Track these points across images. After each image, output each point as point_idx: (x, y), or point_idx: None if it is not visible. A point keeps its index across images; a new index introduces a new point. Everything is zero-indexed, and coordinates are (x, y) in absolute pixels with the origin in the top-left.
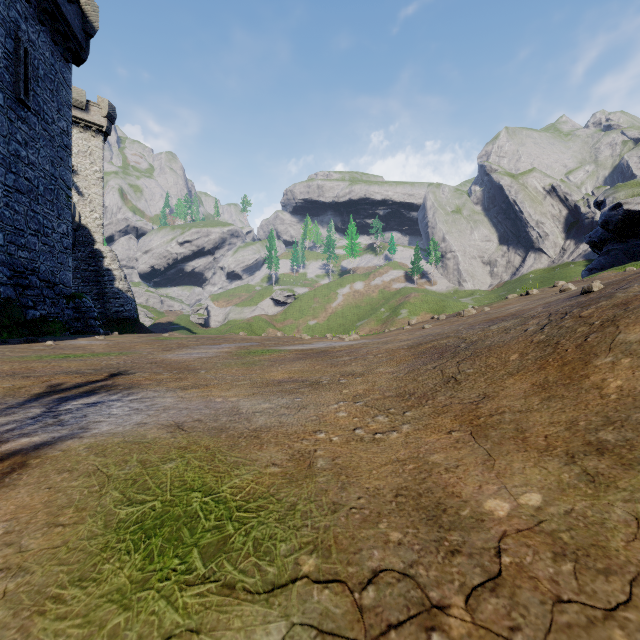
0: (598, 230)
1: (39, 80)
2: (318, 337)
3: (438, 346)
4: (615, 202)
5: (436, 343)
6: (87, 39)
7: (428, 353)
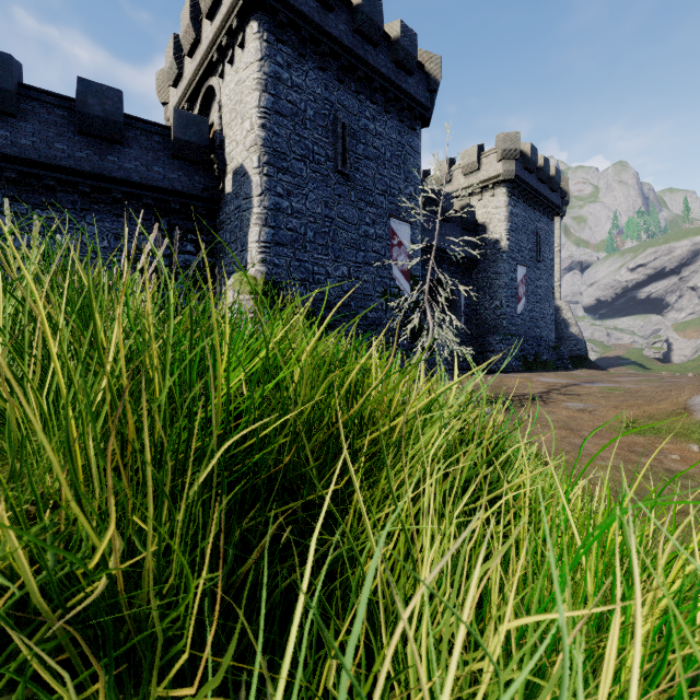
0: None
1: (542, 244)
2: None
3: None
4: None
5: None
6: (562, 201)
7: None
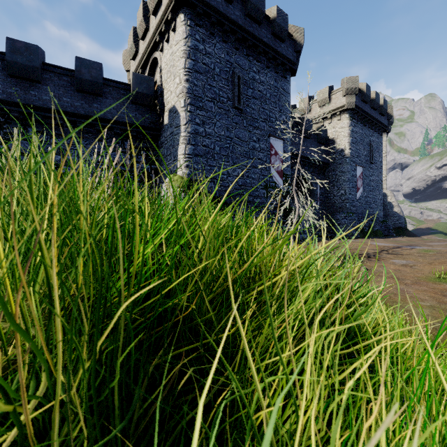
0: None
1: (374, 151)
2: None
3: None
4: None
5: None
6: (388, 121)
7: None
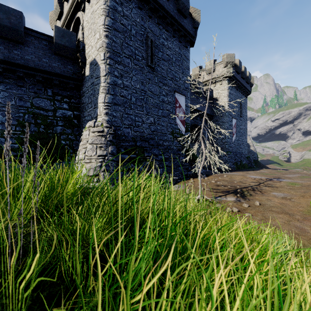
0: None
1: (242, 108)
2: None
3: None
4: None
5: None
6: (251, 88)
7: None
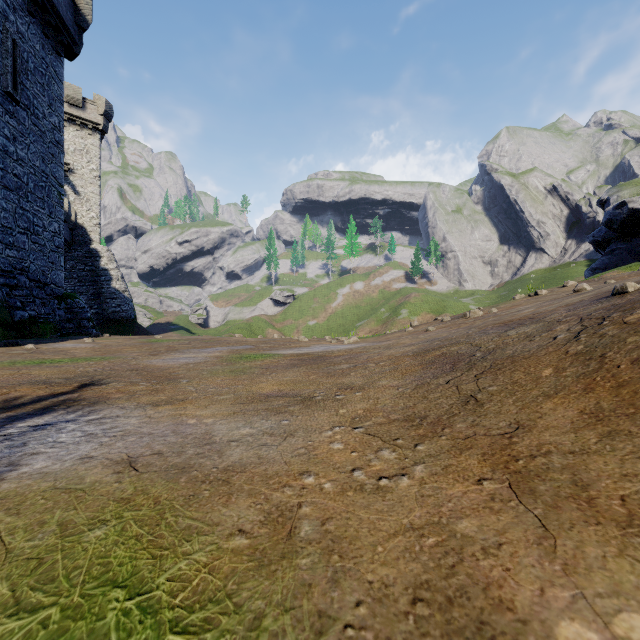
0: (602, 229)
1: (29, 73)
2: (316, 339)
3: (448, 354)
4: (620, 200)
5: (445, 350)
6: (80, 33)
7: (438, 363)
